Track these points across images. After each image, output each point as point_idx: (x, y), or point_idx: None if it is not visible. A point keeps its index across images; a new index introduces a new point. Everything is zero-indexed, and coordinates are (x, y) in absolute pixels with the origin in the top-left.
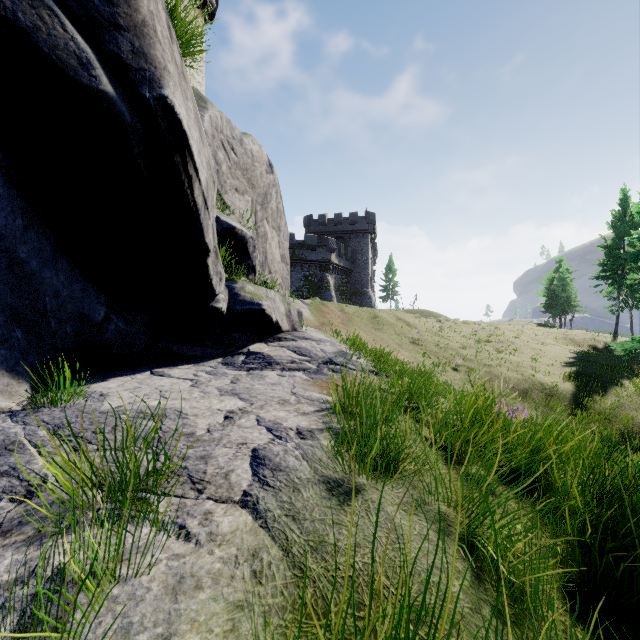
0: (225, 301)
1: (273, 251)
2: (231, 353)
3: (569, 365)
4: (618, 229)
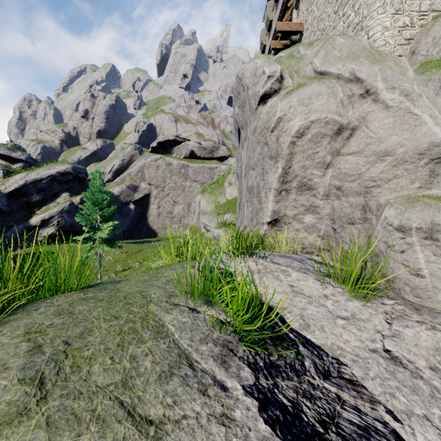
0: None
1: None
2: None
3: None
4: None
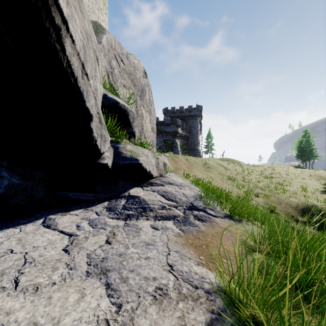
0: (110, 158)
1: (147, 125)
2: (116, 196)
3: (324, 193)
4: None
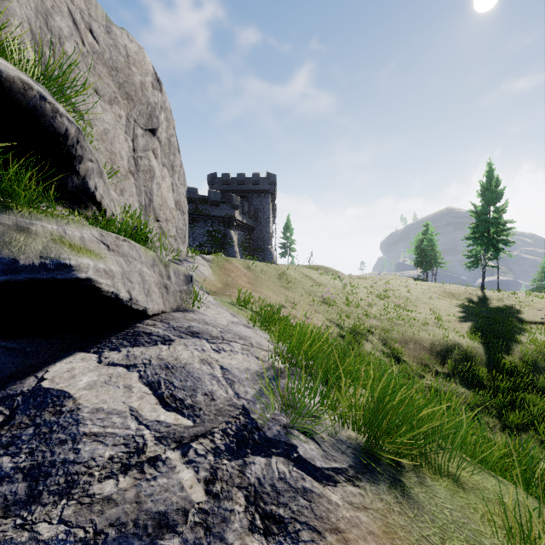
0: None
1: (163, 194)
2: None
3: (464, 320)
4: (486, 197)
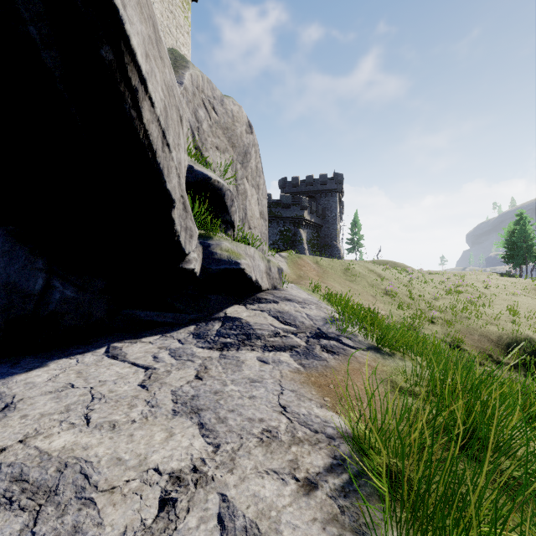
0: (198, 261)
1: (252, 208)
2: (206, 318)
3: None
4: None
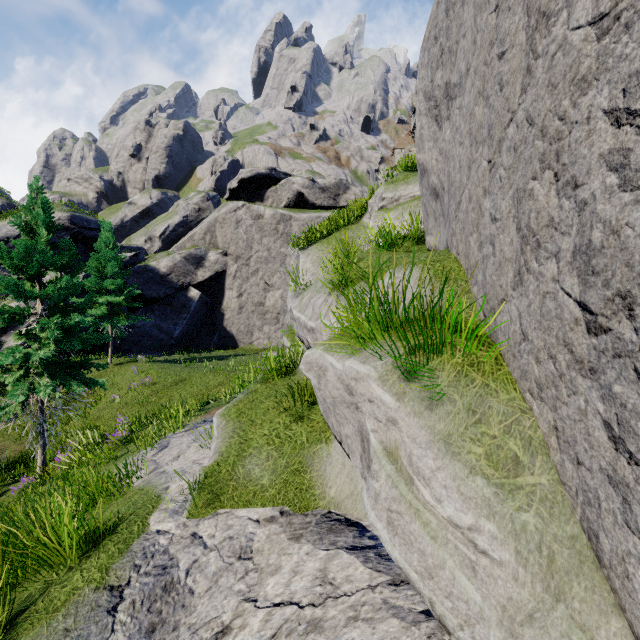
0: None
1: None
2: None
3: None
4: None
